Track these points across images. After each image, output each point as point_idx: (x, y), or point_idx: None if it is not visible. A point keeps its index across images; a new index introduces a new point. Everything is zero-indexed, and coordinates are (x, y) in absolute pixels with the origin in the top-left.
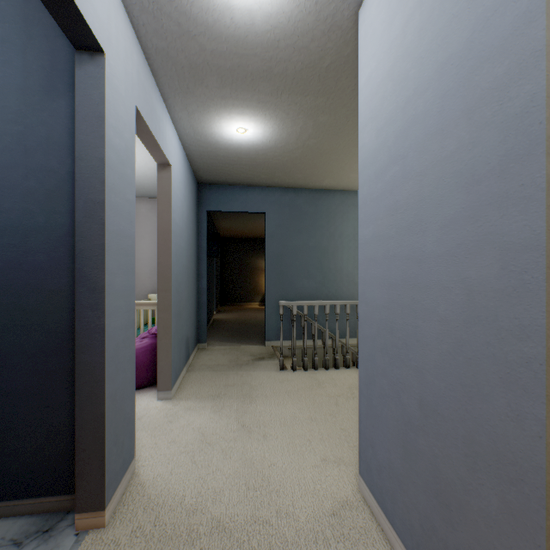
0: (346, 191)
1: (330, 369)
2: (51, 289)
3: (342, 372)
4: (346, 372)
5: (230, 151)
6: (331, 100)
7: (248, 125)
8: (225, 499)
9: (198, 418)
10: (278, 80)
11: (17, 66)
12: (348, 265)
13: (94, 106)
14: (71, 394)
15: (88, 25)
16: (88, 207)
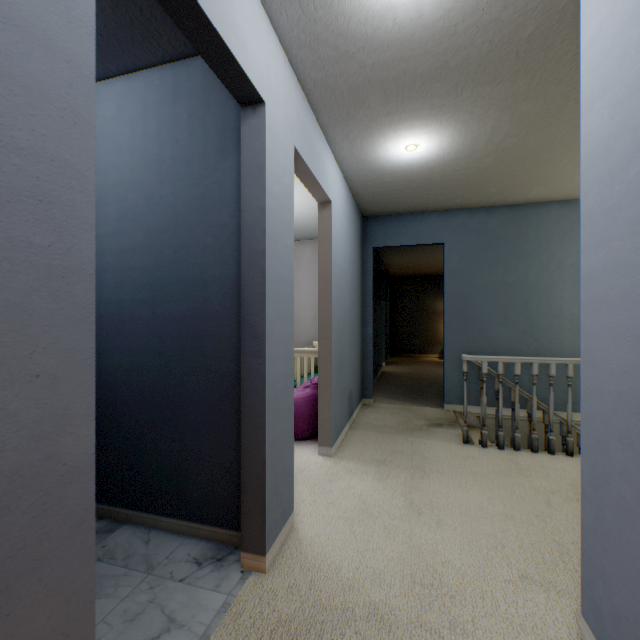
0: (569, 200)
1: (539, 452)
2: (224, 335)
3: (559, 460)
4: (566, 461)
5: (398, 175)
6: (537, 79)
7: (419, 139)
8: (385, 585)
9: (358, 483)
10: (455, 74)
11: (199, 136)
12: (572, 308)
13: (256, 157)
14: (239, 436)
15: (250, 80)
16: (251, 257)
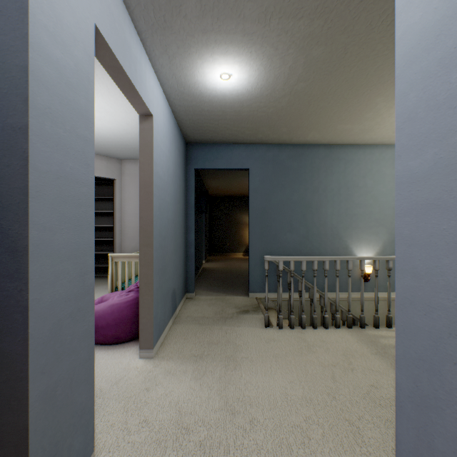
0: (330, 145)
1: (318, 327)
2: None
3: (332, 333)
4: (337, 333)
5: (214, 104)
6: (329, 22)
7: (232, 68)
8: None
9: (176, 386)
10: None
11: None
12: (332, 219)
13: None
14: None
15: None
16: (6, 136)
